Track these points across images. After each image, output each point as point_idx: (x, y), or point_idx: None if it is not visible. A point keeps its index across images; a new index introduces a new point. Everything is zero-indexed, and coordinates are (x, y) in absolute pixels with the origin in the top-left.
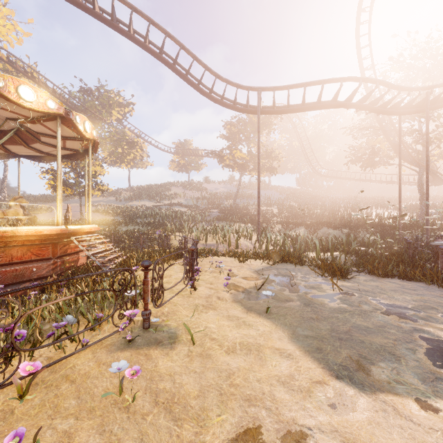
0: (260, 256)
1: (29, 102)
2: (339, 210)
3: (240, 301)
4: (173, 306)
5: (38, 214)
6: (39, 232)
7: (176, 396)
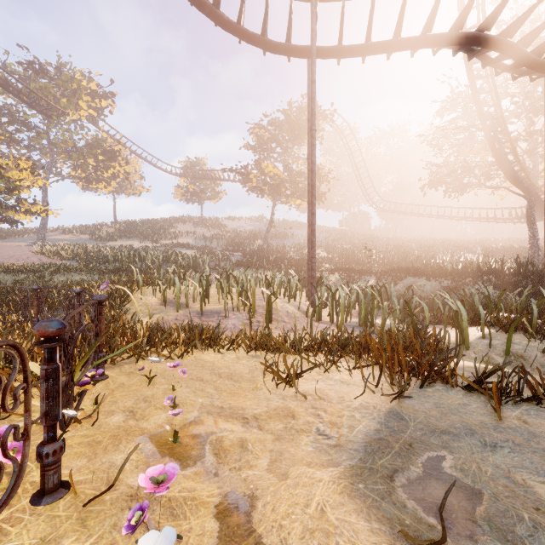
0: (333, 349)
1: None
2: (411, 254)
3: None
4: None
5: None
6: None
7: None
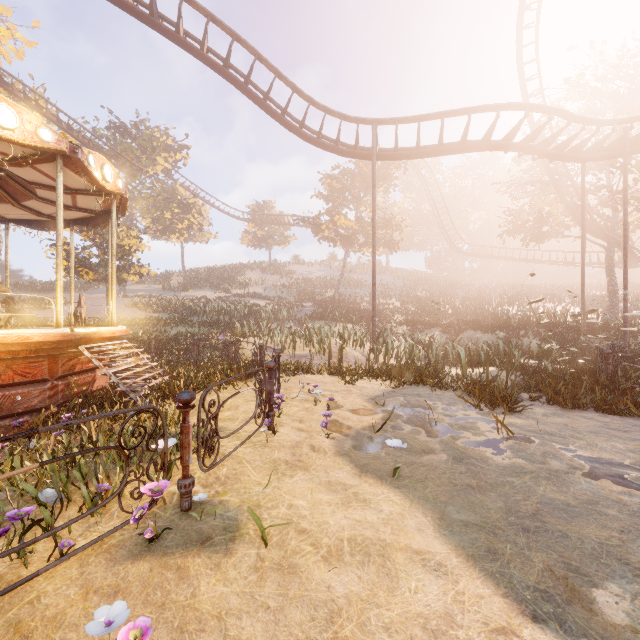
0: (377, 374)
1: (8, 129)
2: (490, 304)
3: (348, 453)
4: (236, 465)
5: (45, 309)
6: (26, 339)
7: None
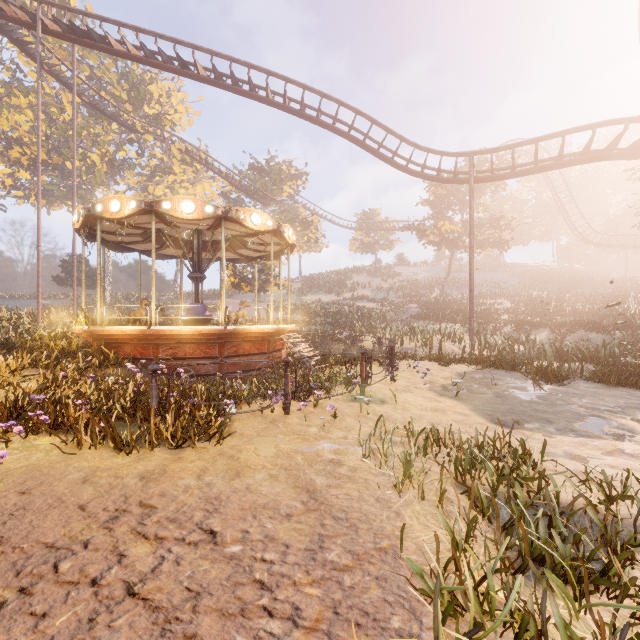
0: (467, 361)
1: (257, 225)
2: (624, 302)
3: (435, 391)
4: (378, 389)
5: (213, 312)
6: (262, 330)
7: (390, 417)
